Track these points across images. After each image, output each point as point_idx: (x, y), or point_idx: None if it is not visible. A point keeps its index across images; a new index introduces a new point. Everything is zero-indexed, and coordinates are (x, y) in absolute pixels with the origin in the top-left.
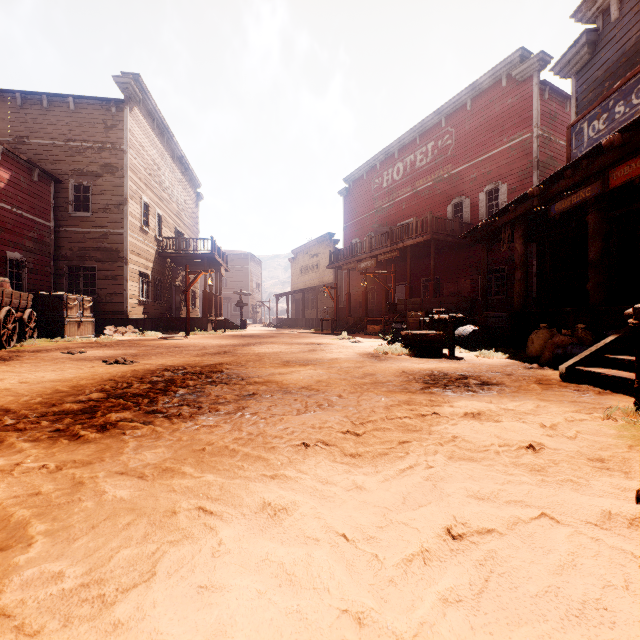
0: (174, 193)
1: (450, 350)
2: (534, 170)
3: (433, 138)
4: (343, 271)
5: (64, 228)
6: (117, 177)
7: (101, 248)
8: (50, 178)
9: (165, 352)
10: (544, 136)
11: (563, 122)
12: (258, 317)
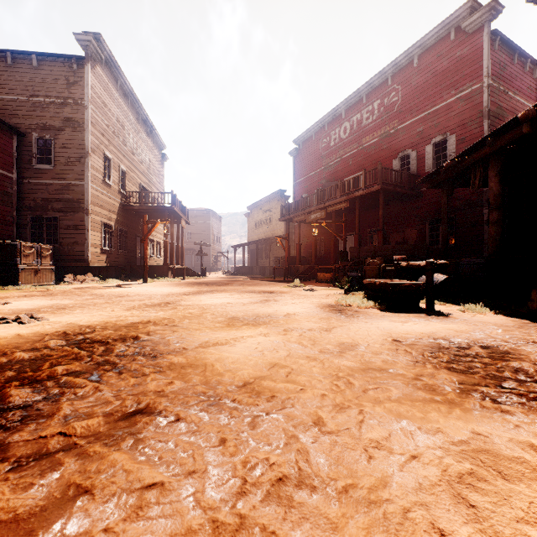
0: (139, 152)
1: (429, 303)
2: (485, 119)
3: (379, 96)
4: (293, 224)
5: (27, 180)
6: (78, 131)
7: (63, 199)
8: (12, 131)
9: (100, 303)
10: (494, 86)
11: (511, 73)
12: (218, 266)
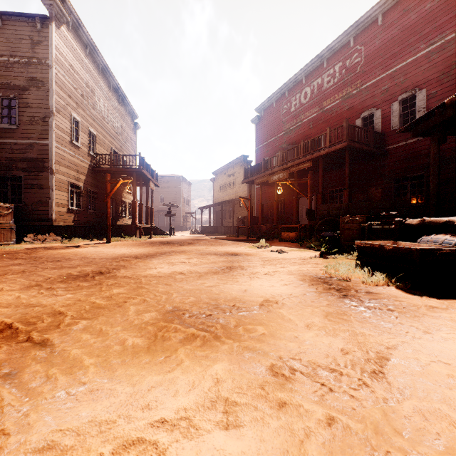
0: (110, 118)
1: None
2: None
3: (341, 59)
4: (255, 186)
5: None
6: (43, 90)
7: (27, 158)
8: None
9: (10, 273)
10: None
11: None
12: (188, 225)
